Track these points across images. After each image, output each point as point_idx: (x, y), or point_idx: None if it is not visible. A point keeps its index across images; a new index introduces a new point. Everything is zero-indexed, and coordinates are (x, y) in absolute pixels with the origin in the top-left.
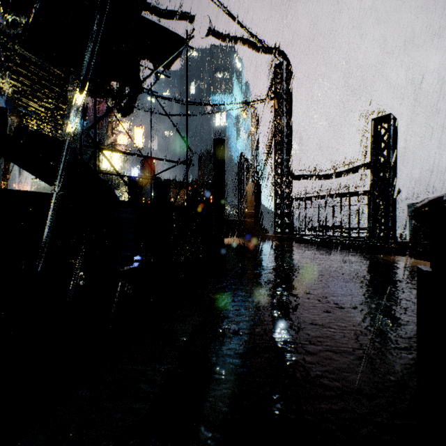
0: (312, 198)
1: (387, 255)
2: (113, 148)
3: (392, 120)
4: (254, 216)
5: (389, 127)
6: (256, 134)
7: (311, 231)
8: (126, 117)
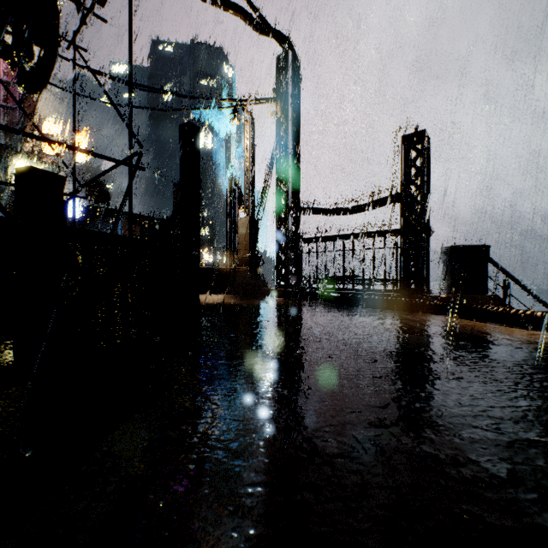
0: (327, 238)
1: (429, 315)
2: (32, 158)
3: (426, 140)
4: (248, 263)
5: (424, 147)
6: (252, 150)
7: (325, 283)
8: (35, 94)
